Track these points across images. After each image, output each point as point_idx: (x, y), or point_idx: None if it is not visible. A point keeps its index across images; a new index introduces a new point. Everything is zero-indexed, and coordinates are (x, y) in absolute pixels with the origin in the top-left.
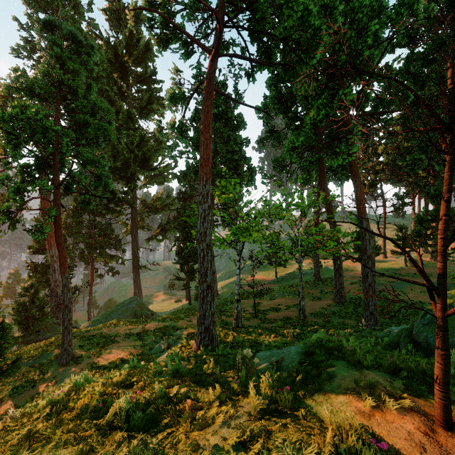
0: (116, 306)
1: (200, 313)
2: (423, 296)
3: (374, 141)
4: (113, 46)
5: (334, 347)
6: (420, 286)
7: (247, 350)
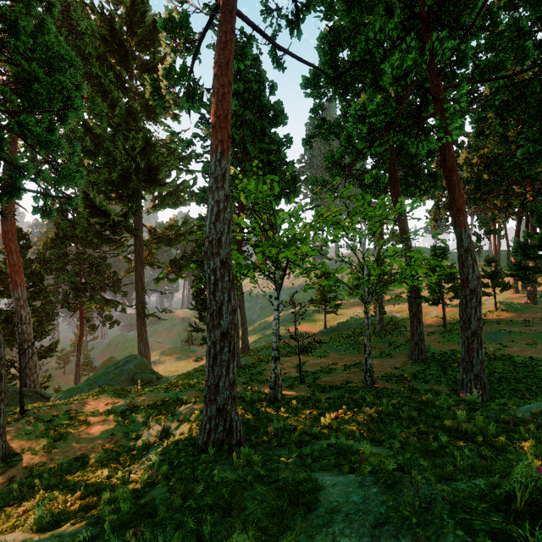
0: (106, 367)
1: (208, 383)
2: (532, 349)
3: None
4: (108, 18)
5: None
6: (524, 337)
7: None
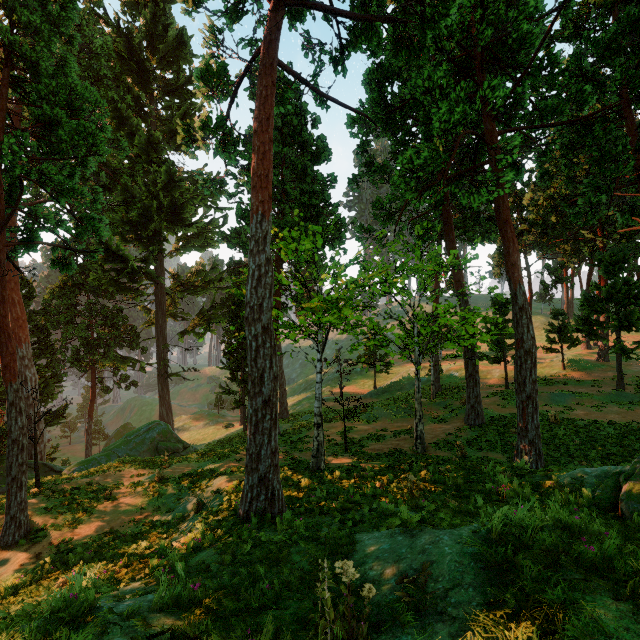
0: (125, 435)
1: (250, 452)
2: (597, 413)
3: (516, 189)
4: (125, 33)
5: (559, 546)
6: (590, 399)
7: (346, 564)
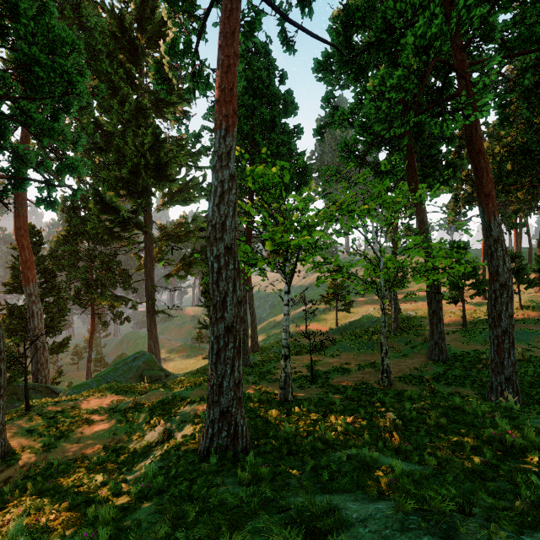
0: (115, 363)
1: (211, 383)
2: None
3: None
4: (118, 15)
5: None
6: None
7: None
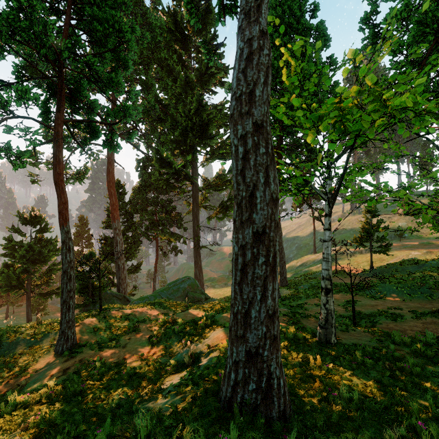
0: (167, 284)
1: (234, 309)
2: None
3: None
4: (172, 13)
5: None
6: None
7: None
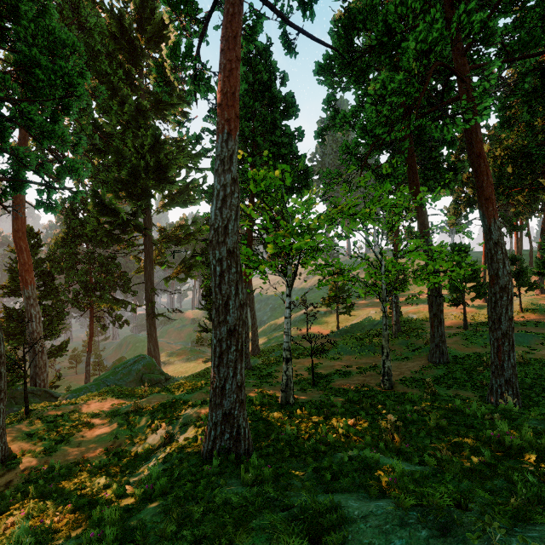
0: (114, 367)
1: (213, 385)
2: None
3: None
4: (117, 15)
5: None
6: None
7: None
